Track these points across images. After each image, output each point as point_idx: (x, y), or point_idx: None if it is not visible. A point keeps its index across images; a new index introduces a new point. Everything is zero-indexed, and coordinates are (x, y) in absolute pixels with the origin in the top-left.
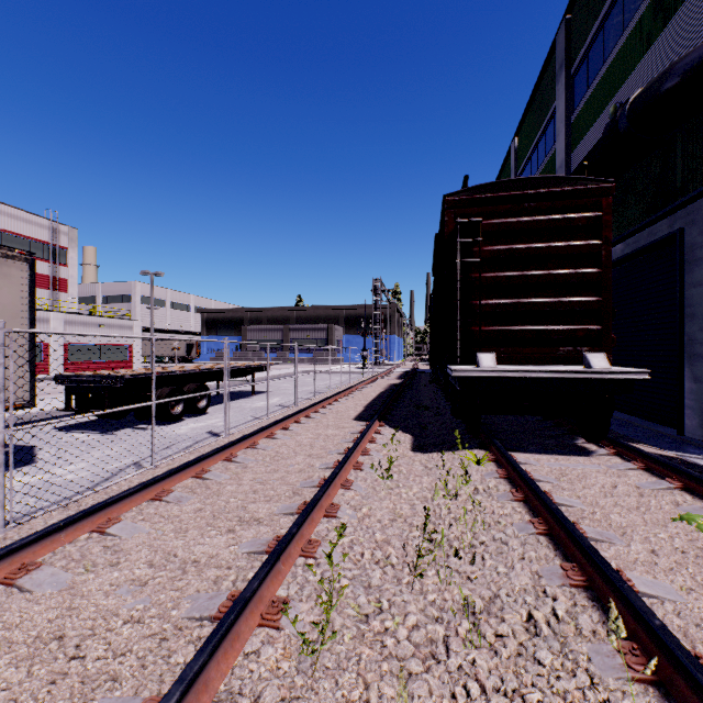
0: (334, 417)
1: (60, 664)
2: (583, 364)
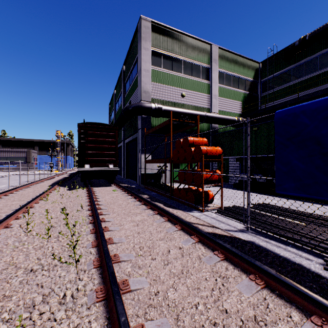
0: (40, 186)
1: (0, 210)
2: (109, 167)
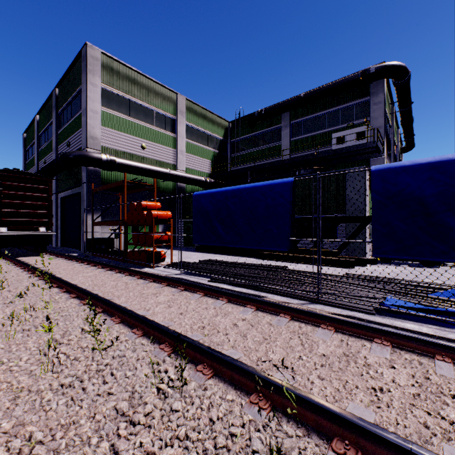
0: None
1: None
2: (39, 230)
